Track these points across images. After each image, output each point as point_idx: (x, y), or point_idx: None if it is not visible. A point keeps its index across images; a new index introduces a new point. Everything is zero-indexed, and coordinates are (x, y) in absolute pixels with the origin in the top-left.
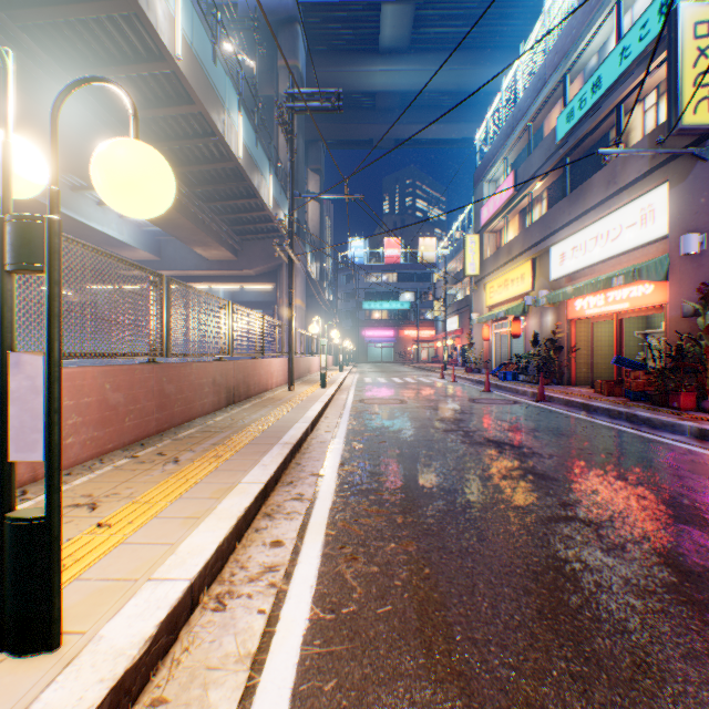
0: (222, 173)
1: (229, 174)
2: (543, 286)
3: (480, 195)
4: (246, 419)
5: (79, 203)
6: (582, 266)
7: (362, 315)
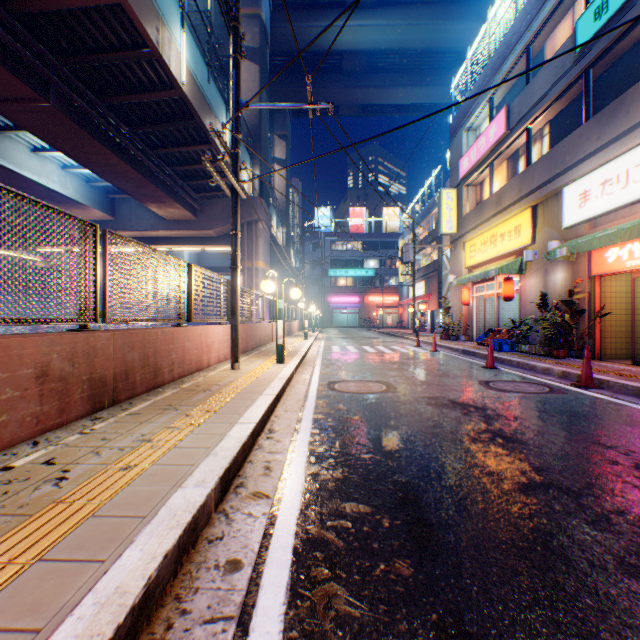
0: (166, 108)
1: (175, 110)
2: (549, 237)
3: (457, 146)
4: (81, 463)
5: (6, 147)
6: (621, 203)
7: (328, 282)
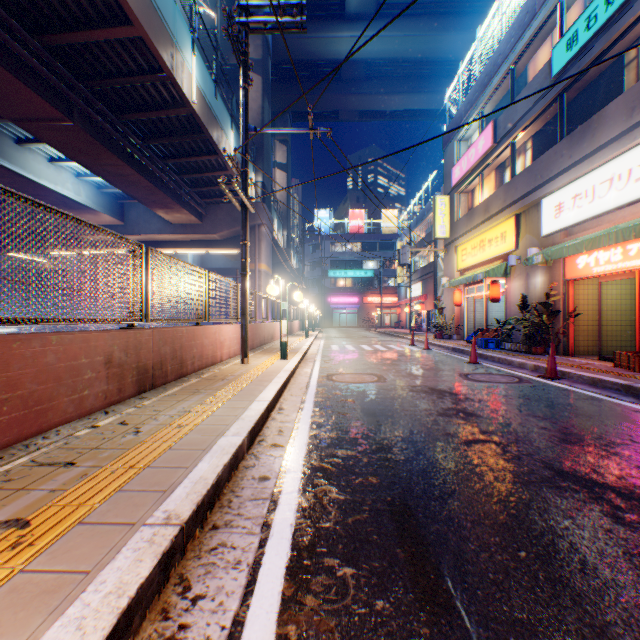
0: (176, 123)
1: (185, 124)
2: (530, 244)
3: (450, 155)
4: (146, 423)
5: (26, 158)
6: (588, 216)
7: (328, 282)
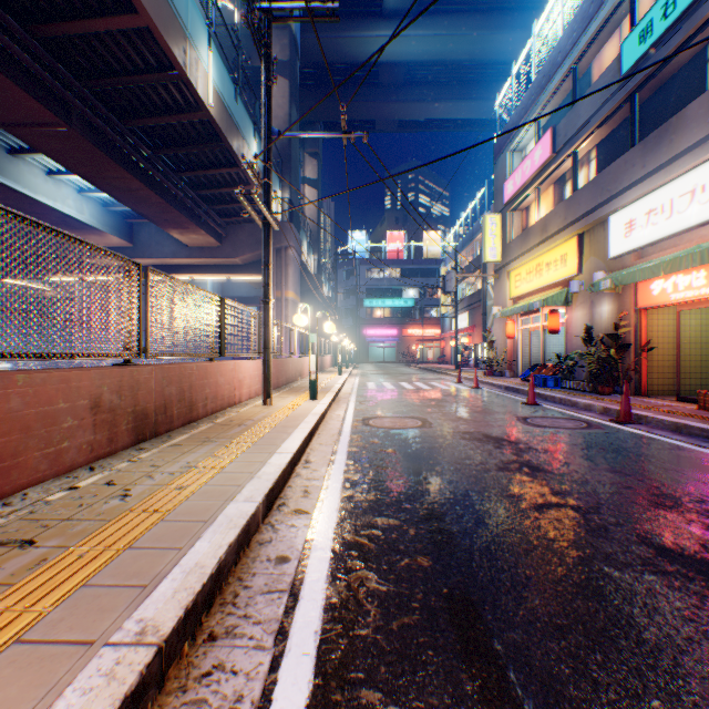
0: (191, 130)
1: (201, 132)
2: (595, 267)
3: (502, 168)
4: (139, 484)
5: (20, 170)
6: (665, 234)
7: (363, 312)
